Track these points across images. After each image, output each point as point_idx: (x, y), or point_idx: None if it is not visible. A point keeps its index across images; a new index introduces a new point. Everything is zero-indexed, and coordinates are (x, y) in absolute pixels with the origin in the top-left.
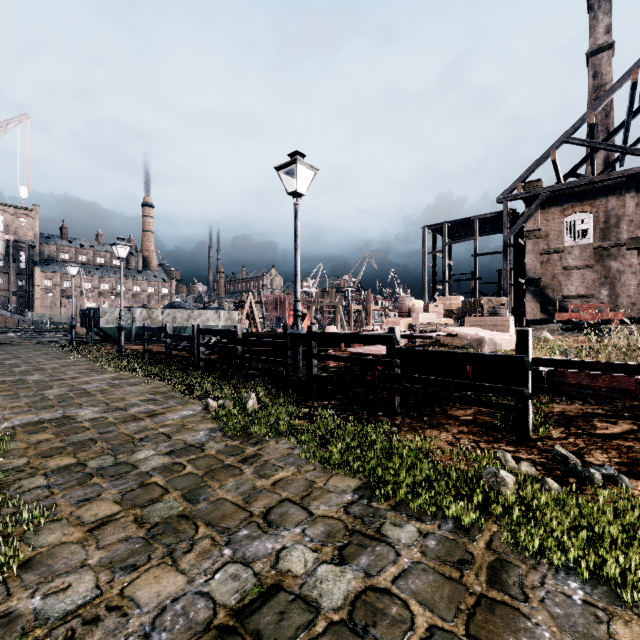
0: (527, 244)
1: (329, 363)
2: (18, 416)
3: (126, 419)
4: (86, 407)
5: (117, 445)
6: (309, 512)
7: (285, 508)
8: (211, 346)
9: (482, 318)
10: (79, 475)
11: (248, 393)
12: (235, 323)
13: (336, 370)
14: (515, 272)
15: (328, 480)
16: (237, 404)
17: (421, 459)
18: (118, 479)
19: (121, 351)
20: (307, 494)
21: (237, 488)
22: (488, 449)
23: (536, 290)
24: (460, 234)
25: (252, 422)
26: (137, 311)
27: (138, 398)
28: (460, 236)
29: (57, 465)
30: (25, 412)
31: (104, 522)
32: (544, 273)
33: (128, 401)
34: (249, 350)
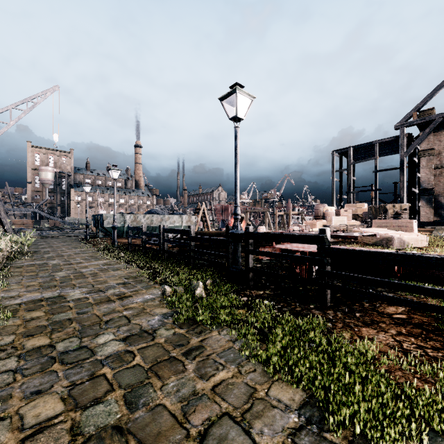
0: (421, 161)
1: (263, 257)
2: (28, 294)
3: (101, 300)
4: (77, 288)
5: (86, 327)
6: (251, 439)
7: (224, 428)
8: (172, 241)
9: (387, 220)
10: (45, 359)
11: (198, 280)
12: (193, 224)
13: (268, 262)
14: (410, 184)
15: (269, 388)
16: (188, 291)
17: (371, 372)
18: (74, 367)
19: (114, 243)
20: (248, 408)
21: (177, 390)
22: (440, 359)
23: (430, 198)
24: (362, 156)
25: (199, 309)
26: (127, 216)
27: (116, 281)
28: (362, 157)
29: (33, 345)
30: (35, 290)
31: (41, 428)
32: (437, 184)
33: (108, 284)
34: (201, 244)
